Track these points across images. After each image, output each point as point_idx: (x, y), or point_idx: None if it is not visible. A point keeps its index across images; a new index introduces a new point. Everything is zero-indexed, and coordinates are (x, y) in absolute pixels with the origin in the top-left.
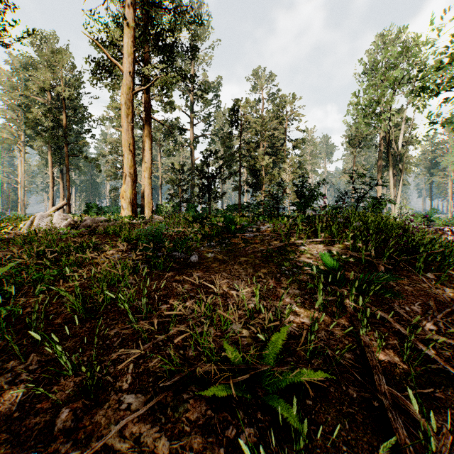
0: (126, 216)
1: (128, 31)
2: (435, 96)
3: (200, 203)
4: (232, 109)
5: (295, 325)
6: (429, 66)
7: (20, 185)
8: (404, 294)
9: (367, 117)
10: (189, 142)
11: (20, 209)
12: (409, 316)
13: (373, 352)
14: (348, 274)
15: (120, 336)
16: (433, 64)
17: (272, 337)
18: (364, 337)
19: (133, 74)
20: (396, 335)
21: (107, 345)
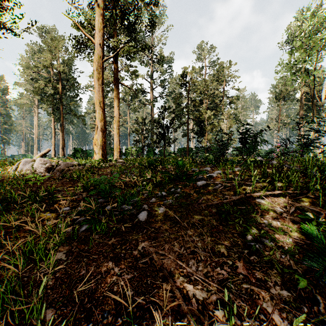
0: (97, 159)
1: (99, 12)
2: None
3: (157, 147)
4: (182, 74)
5: None
6: None
7: (34, 135)
8: None
9: (295, 74)
10: (150, 101)
11: (35, 152)
12: None
13: None
14: None
15: None
16: None
17: None
18: None
19: (103, 46)
20: None
21: None
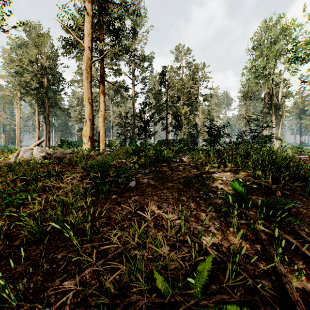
0: (86, 148)
1: (87, 18)
2: (305, 62)
3: (139, 139)
4: (161, 74)
5: (215, 247)
6: (302, 41)
7: (17, 127)
8: (300, 215)
9: (257, 78)
10: (131, 97)
11: (17, 143)
12: (309, 237)
13: (291, 283)
14: (253, 198)
15: (65, 260)
16: (305, 40)
17: (198, 266)
18: (279, 264)
19: (91, 49)
20: (303, 258)
21: (53, 269)
